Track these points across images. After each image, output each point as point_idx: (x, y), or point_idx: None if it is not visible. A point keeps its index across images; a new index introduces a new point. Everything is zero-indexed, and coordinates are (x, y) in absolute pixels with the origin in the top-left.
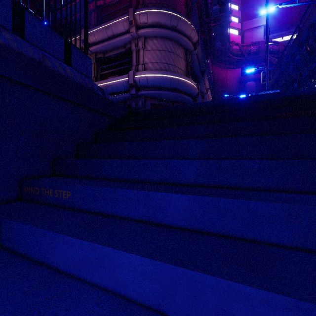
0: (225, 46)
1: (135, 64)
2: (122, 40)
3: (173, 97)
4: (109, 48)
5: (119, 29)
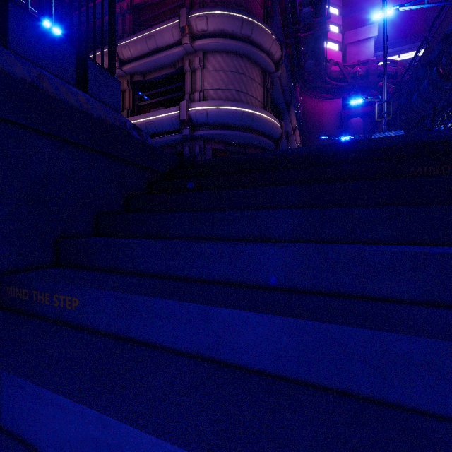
0: (320, 66)
1: (189, 91)
2: (171, 56)
3: (245, 139)
4: (151, 67)
5: (166, 39)
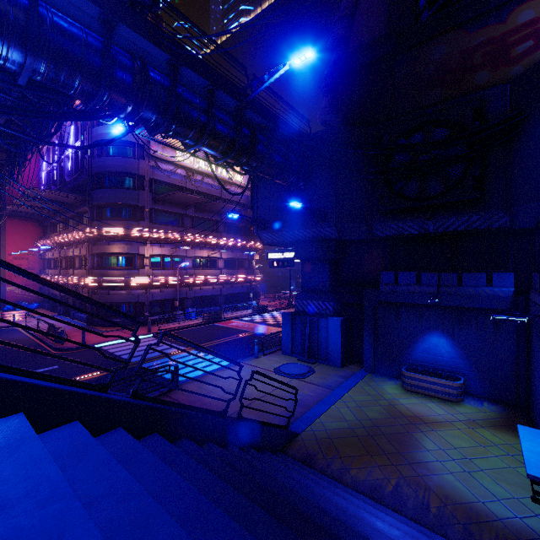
0: None
1: None
2: None
3: None
4: None
5: None
